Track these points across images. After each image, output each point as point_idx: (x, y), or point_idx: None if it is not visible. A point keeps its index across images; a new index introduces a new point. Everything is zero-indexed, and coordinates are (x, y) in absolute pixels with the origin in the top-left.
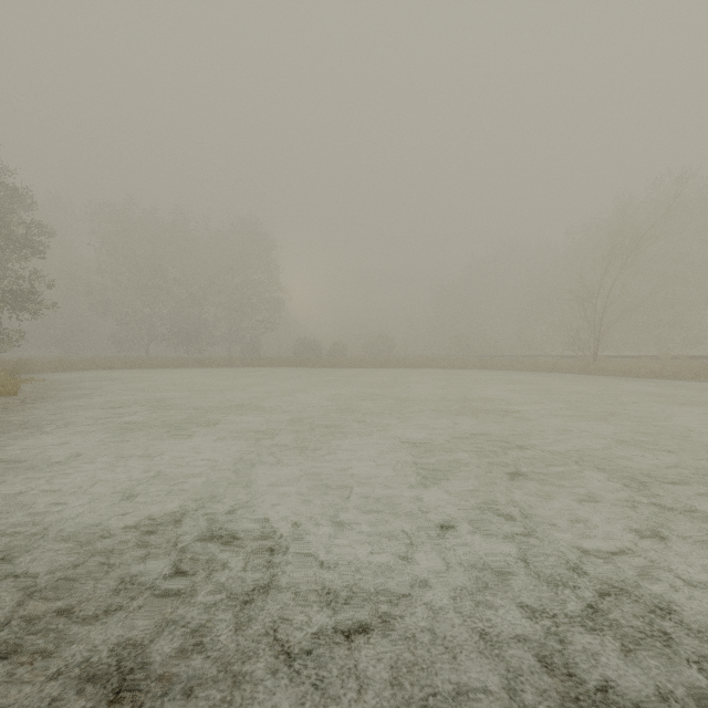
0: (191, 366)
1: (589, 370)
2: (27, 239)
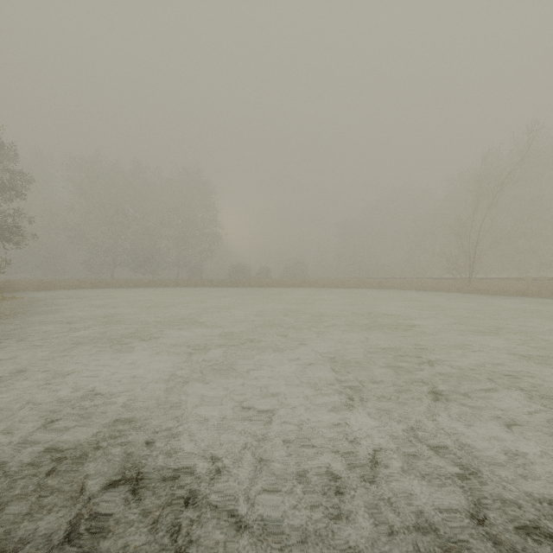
0: (146, 286)
1: (466, 289)
2: (11, 183)
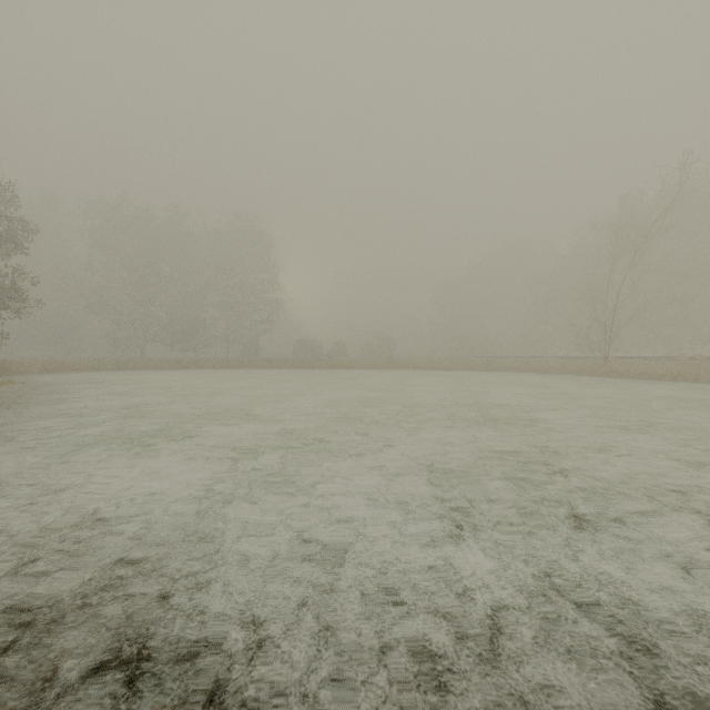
0: (186, 368)
1: (600, 371)
2: (9, 233)
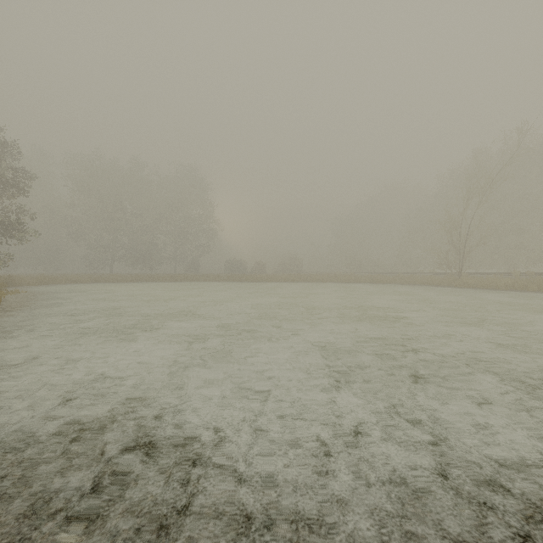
0: (145, 281)
1: (455, 283)
2: (14, 181)
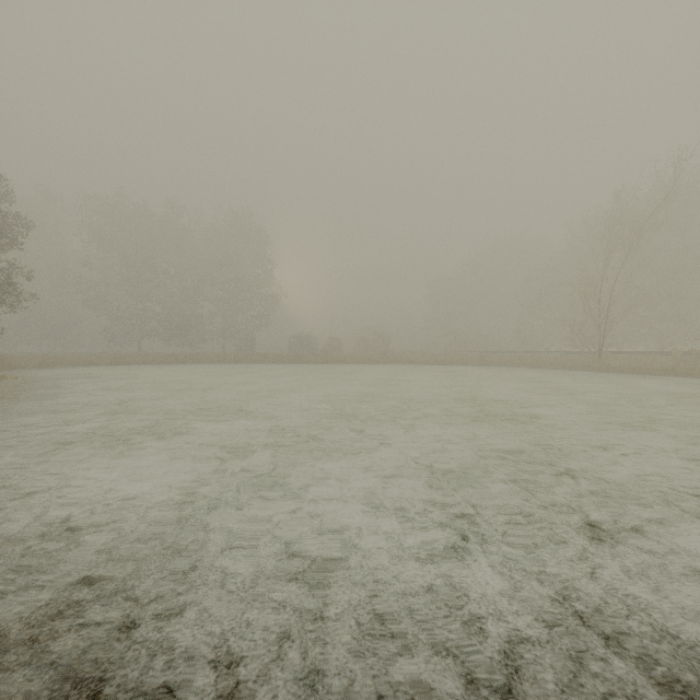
0: (182, 362)
1: (595, 366)
2: (3, 228)
